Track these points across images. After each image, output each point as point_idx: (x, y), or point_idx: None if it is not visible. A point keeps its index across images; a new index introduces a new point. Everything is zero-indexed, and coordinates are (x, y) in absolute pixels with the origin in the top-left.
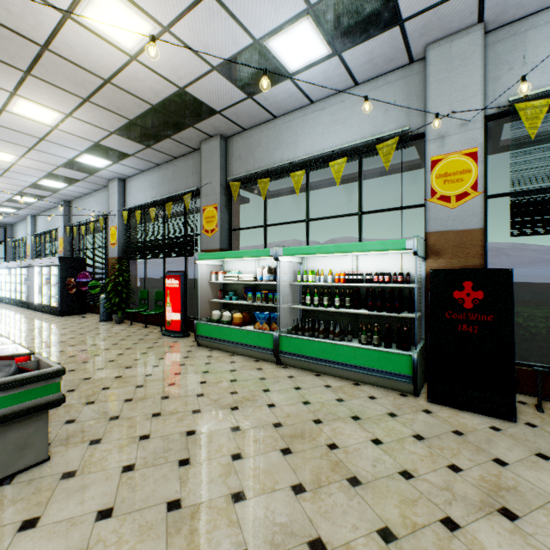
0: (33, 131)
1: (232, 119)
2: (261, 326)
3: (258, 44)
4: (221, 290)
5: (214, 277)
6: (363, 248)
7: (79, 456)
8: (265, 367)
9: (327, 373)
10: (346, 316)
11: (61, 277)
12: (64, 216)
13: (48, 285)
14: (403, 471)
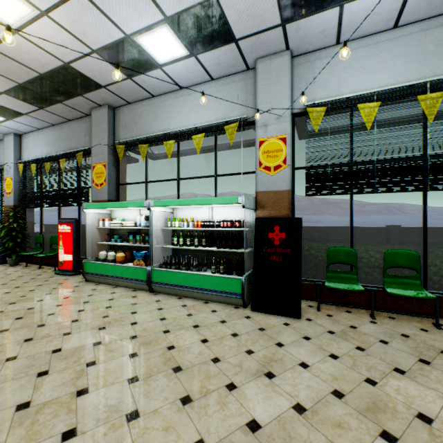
0: None
1: (117, 94)
2: (139, 262)
3: (129, 38)
4: (108, 234)
5: (101, 223)
6: (210, 202)
7: None
8: (140, 295)
9: (187, 296)
10: (205, 253)
11: None
12: None
13: None
14: (215, 358)
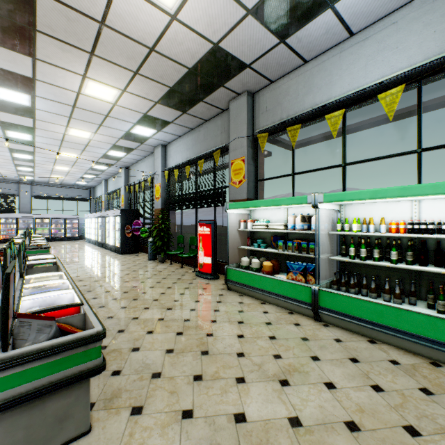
0: (100, 109)
1: (260, 72)
2: (295, 276)
3: None
4: (249, 237)
5: (242, 225)
6: None
7: (119, 433)
8: (303, 322)
9: (385, 341)
10: (402, 272)
11: (122, 224)
12: (125, 178)
13: (114, 230)
14: None
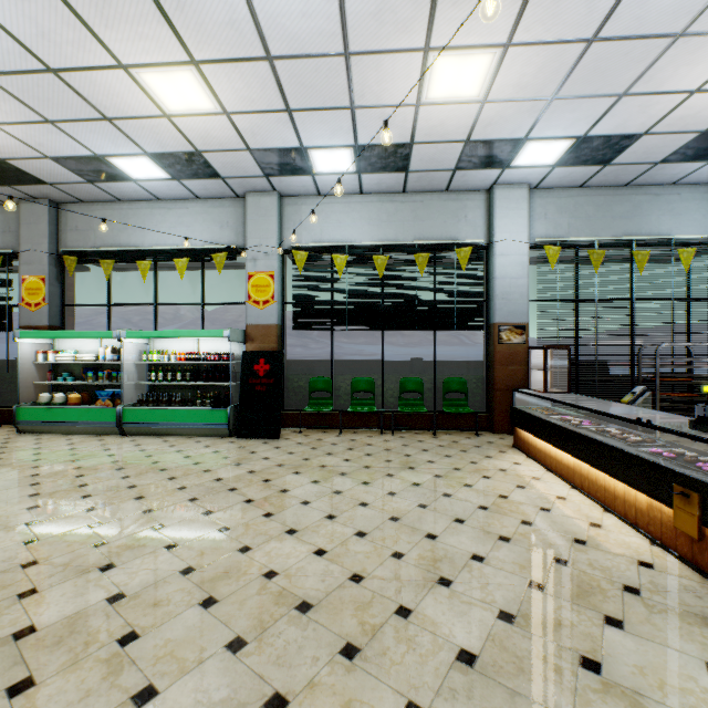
0: None
1: (67, 192)
2: (104, 403)
3: (99, 157)
4: (51, 371)
5: (42, 357)
6: (195, 335)
7: None
8: (108, 438)
9: (169, 434)
10: (190, 389)
11: None
12: None
13: None
14: (196, 463)
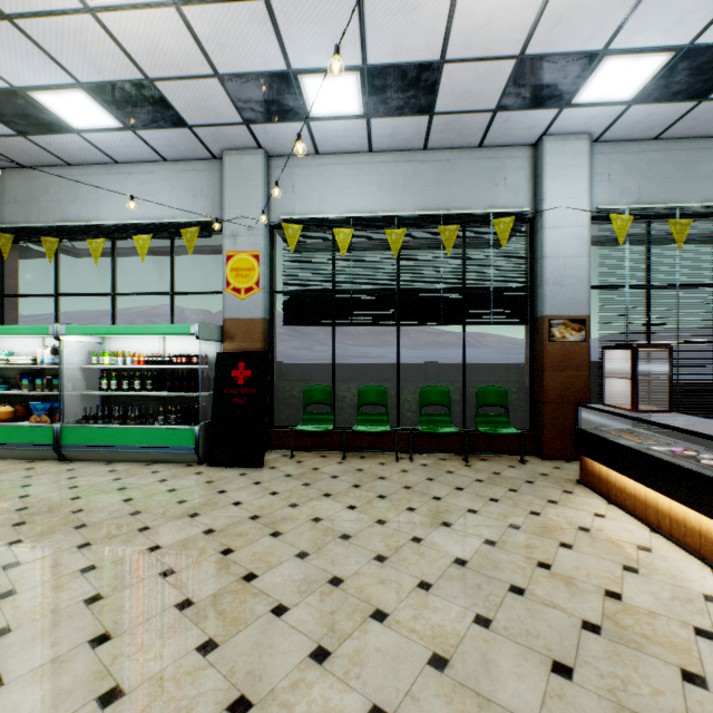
0: None
1: None
2: (40, 419)
3: (19, 91)
4: None
5: None
6: (154, 331)
7: None
8: (41, 466)
9: (121, 460)
10: (154, 400)
11: None
12: None
13: None
14: (135, 512)
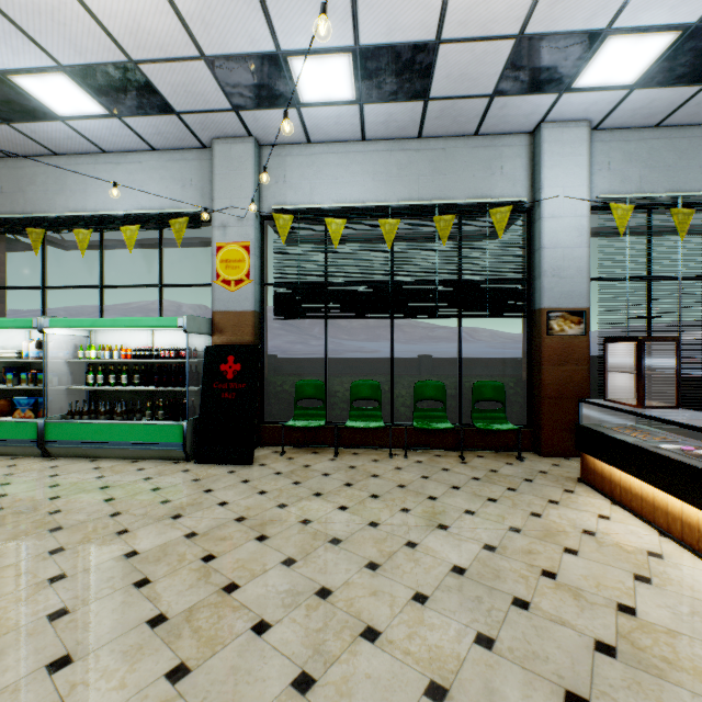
0: None
1: None
2: (24, 414)
3: None
4: None
5: None
6: (140, 324)
7: None
8: (24, 463)
9: (107, 456)
10: (142, 395)
11: None
12: None
13: None
14: (115, 513)
